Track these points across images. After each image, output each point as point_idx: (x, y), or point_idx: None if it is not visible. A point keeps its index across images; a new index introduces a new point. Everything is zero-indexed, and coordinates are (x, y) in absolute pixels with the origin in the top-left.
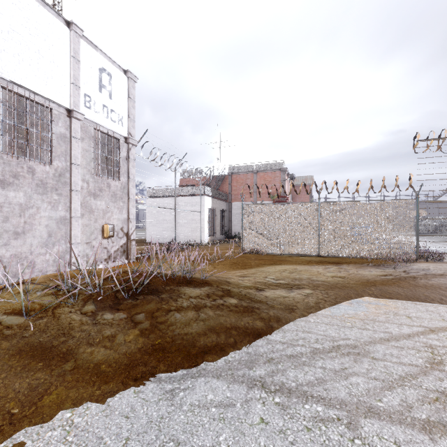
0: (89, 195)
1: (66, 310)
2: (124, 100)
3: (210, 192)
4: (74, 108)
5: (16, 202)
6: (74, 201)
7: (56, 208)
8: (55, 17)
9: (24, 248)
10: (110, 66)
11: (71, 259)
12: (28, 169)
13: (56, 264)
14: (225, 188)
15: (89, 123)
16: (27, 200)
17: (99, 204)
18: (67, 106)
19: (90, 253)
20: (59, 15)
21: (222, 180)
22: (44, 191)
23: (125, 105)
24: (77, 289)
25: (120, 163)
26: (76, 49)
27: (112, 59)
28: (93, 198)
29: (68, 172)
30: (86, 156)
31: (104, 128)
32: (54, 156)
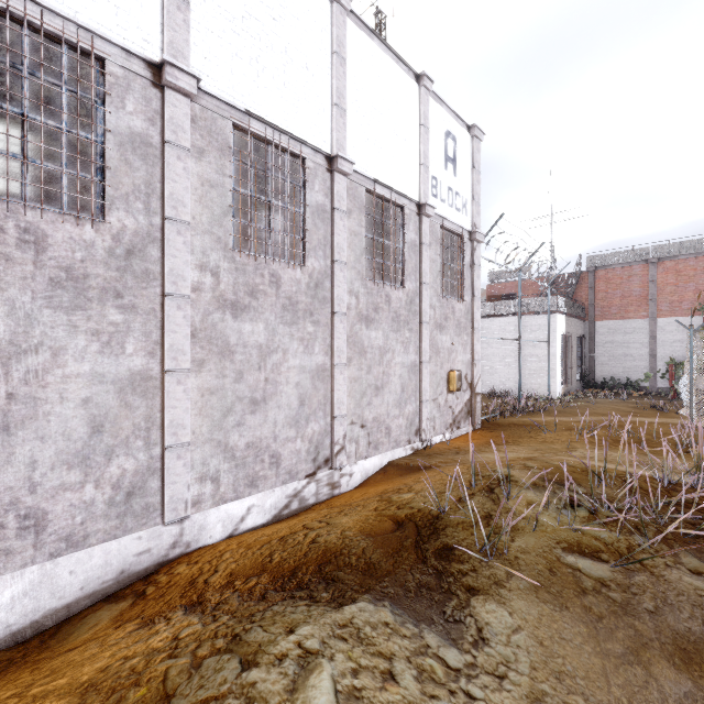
0: (435, 327)
1: (656, 560)
2: (468, 174)
3: (563, 306)
4: (427, 201)
5: (376, 346)
6: (423, 338)
7: (407, 350)
8: (406, 74)
9: (382, 409)
10: (454, 126)
11: (421, 424)
12: (385, 297)
13: (407, 431)
14: (581, 295)
15: (436, 220)
16: (384, 341)
17: (444, 340)
18: (416, 200)
19: (436, 415)
20: (410, 69)
21: (576, 282)
22: (397, 327)
23: (468, 182)
24: (674, 526)
25: (464, 274)
26: (425, 112)
27: (456, 114)
28: (439, 332)
29: (417, 297)
30: (432, 270)
31: (449, 222)
32: (405, 275)
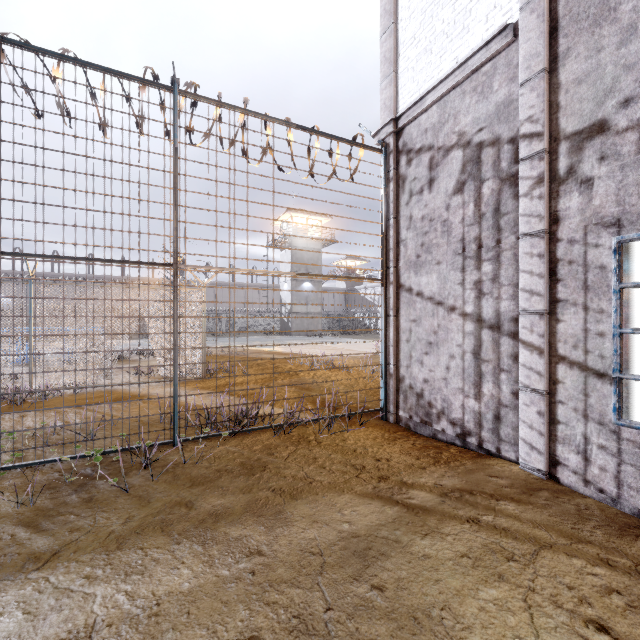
0: None
1: None
2: None
3: None
4: None
5: None
6: None
7: None
8: None
9: None
10: None
11: None
12: None
13: None
14: None
15: None
16: None
17: None
18: None
19: None
20: None
21: None
22: None
23: None
24: None
25: None
26: None
27: None
28: None
29: None
30: None
31: None
32: None
